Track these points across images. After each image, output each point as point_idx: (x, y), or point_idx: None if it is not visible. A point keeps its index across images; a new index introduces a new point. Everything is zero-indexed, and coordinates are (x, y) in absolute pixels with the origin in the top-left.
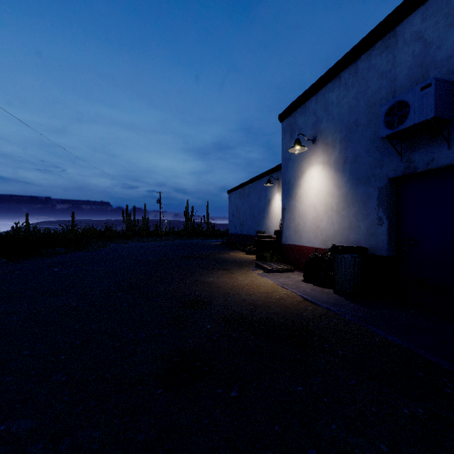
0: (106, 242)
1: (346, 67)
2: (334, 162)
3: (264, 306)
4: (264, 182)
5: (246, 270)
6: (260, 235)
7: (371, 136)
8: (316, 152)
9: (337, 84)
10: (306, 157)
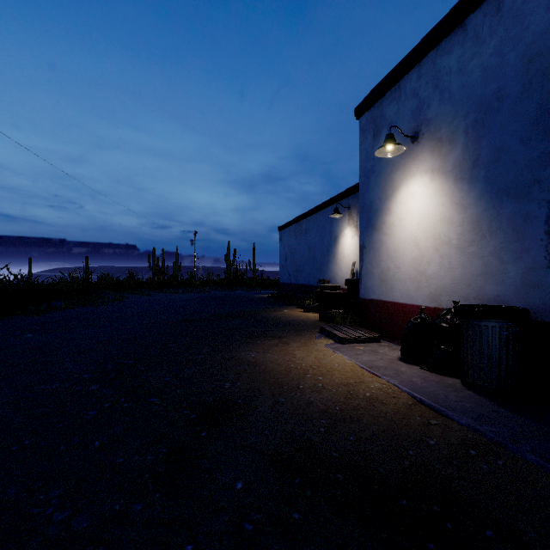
0: (122, 294)
1: (478, 5)
2: (453, 167)
3: (347, 417)
4: (328, 213)
5: (307, 338)
6: (324, 285)
7: (532, 112)
8: (419, 156)
9: (459, 38)
10: (400, 166)
